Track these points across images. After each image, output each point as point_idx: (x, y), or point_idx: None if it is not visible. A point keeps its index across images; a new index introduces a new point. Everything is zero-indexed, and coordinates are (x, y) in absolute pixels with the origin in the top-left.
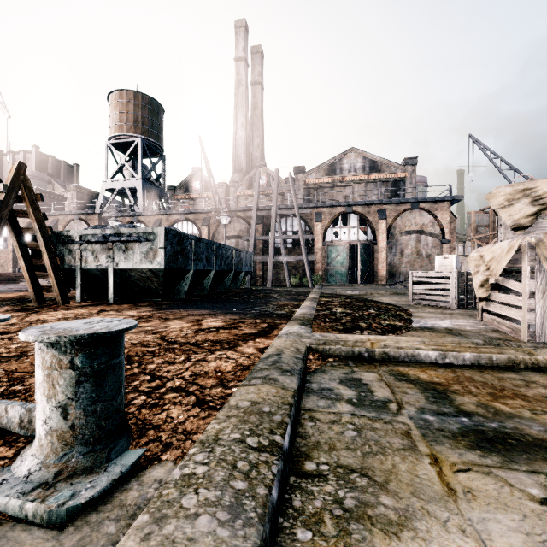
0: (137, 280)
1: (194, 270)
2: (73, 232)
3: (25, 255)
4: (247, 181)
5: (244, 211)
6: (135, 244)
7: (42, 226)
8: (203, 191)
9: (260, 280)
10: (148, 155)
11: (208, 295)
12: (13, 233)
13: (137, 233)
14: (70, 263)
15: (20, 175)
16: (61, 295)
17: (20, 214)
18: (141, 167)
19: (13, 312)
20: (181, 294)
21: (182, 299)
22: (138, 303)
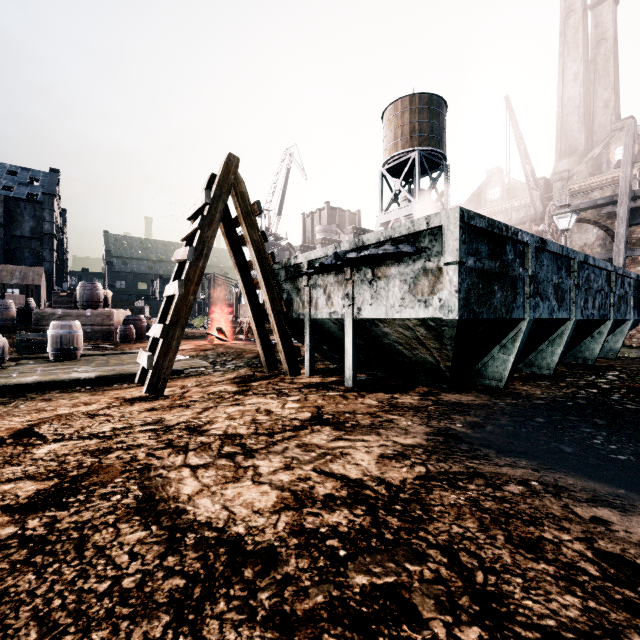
0: (396, 343)
1: (529, 321)
2: (300, 257)
3: (252, 300)
4: (588, 164)
5: (593, 208)
6: (390, 263)
7: (260, 252)
8: (504, 201)
9: (636, 336)
10: (426, 169)
11: (551, 376)
12: (237, 269)
13: (393, 239)
14: (298, 310)
15: (229, 175)
16: (287, 361)
17: (244, 241)
18: (418, 188)
19: (233, 383)
20: (493, 376)
21: (495, 388)
22: (398, 395)
